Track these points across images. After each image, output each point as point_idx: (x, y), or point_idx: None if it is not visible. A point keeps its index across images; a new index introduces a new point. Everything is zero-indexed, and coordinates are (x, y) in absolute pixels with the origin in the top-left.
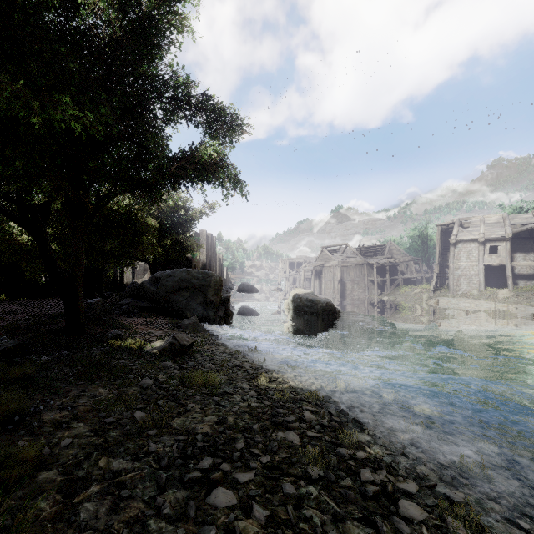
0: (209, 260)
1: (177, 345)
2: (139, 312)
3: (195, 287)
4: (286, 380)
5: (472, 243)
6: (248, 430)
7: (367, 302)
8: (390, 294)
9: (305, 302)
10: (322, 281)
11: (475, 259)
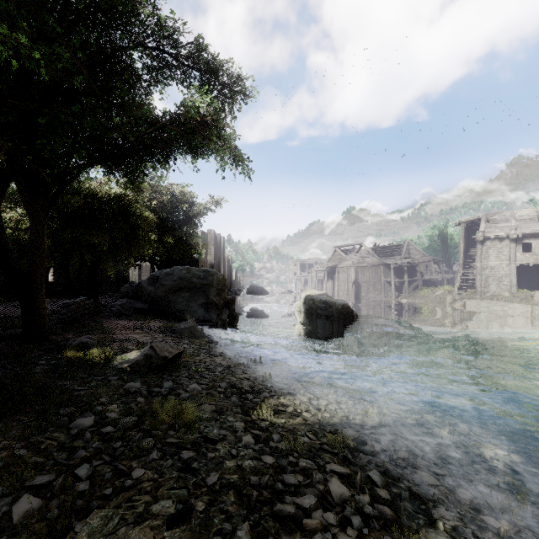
0: (217, 261)
1: (154, 358)
2: (133, 314)
3: (196, 287)
4: (298, 408)
5: (502, 240)
6: (227, 538)
7: (384, 305)
8: (409, 297)
9: (319, 304)
10: (335, 283)
11: (505, 257)
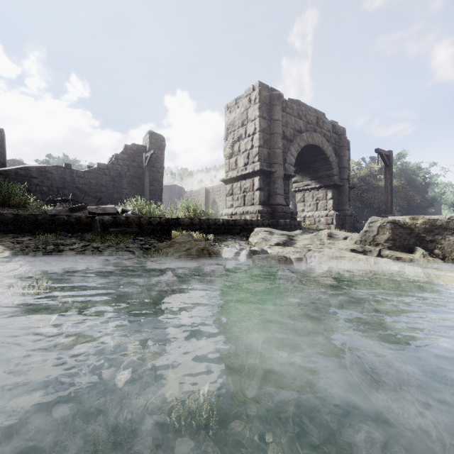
0: None
1: None
2: None
3: None
4: None
5: None
6: None
7: None
8: None
9: None
10: None
11: None
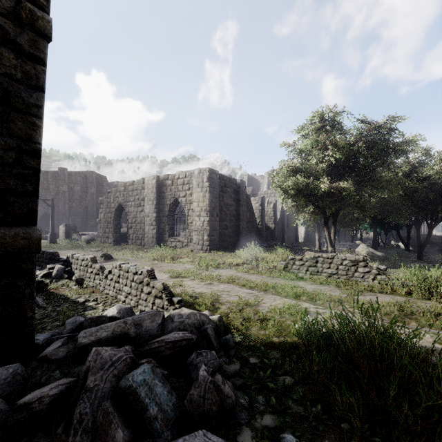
0: None
1: None
2: None
3: (433, 243)
4: None
5: None
6: None
7: None
8: None
9: None
10: None
11: None
